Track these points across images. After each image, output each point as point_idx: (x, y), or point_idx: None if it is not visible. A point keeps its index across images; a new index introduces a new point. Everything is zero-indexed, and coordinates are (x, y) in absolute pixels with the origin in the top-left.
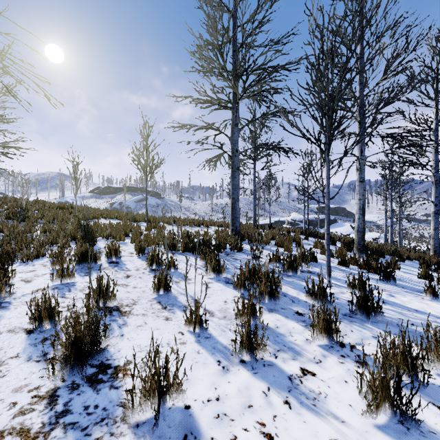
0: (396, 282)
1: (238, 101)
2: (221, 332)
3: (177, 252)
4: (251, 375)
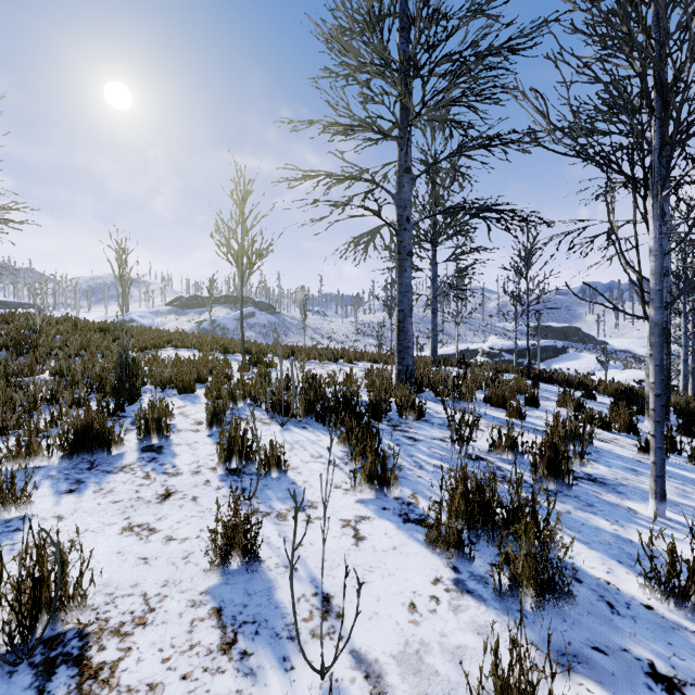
0: None
1: (411, 121)
2: None
3: (292, 420)
4: None
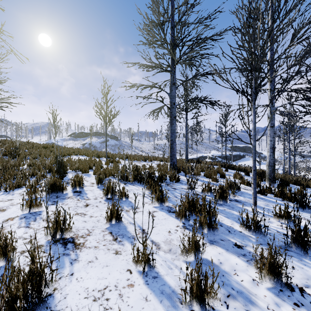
0: (310, 210)
1: (175, 65)
2: (167, 269)
3: (128, 182)
4: None
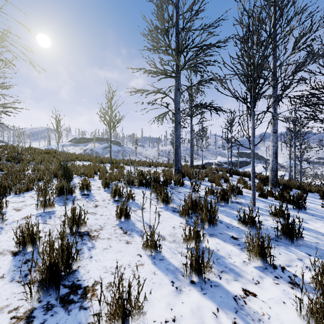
0: (306, 211)
1: (180, 71)
2: (172, 254)
3: (134, 186)
4: (201, 296)
